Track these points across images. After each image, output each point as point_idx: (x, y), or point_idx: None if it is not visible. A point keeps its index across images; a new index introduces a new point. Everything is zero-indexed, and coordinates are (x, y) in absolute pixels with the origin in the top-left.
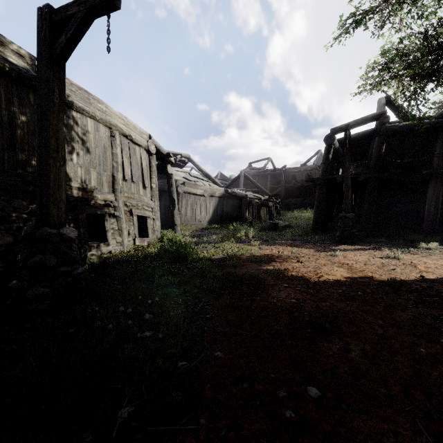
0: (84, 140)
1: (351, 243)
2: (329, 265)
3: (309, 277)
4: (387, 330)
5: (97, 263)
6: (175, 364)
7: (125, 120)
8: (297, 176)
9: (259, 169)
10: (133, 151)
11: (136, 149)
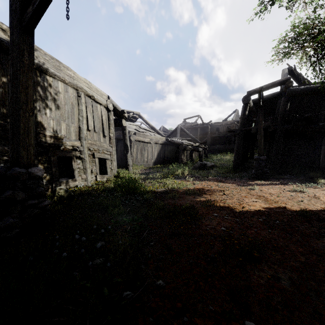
0: (56, 99)
1: (264, 179)
2: (249, 197)
3: (235, 208)
4: (308, 258)
5: (65, 195)
6: (120, 293)
7: (89, 84)
8: (220, 128)
9: (191, 124)
10: (95, 108)
11: (97, 107)
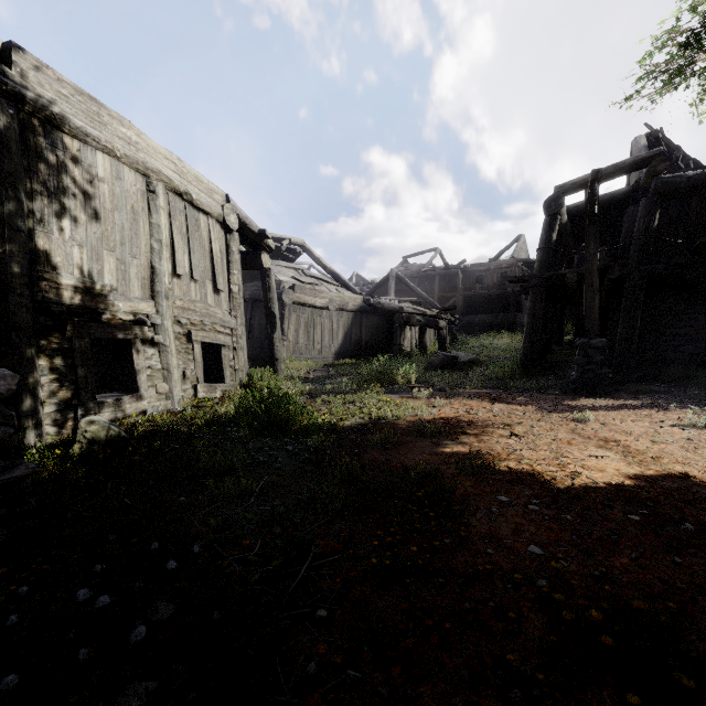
0: (89, 195)
1: (603, 395)
2: (578, 443)
3: (552, 478)
4: None
5: (102, 440)
6: None
7: (178, 163)
8: (484, 277)
9: (420, 268)
10: (194, 224)
11: (199, 220)
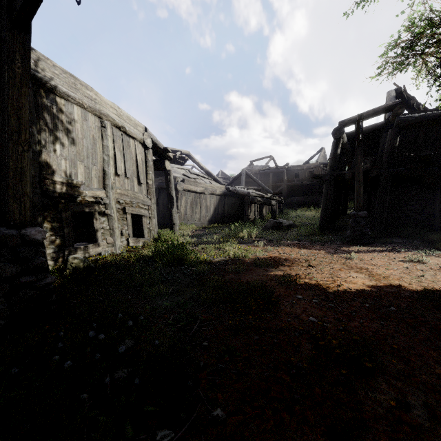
0: (70, 130)
1: (365, 244)
2: (345, 270)
3: (327, 286)
4: None
5: (81, 268)
6: (153, 432)
7: (118, 110)
8: (299, 174)
9: (260, 168)
10: (127, 144)
11: (130, 142)
